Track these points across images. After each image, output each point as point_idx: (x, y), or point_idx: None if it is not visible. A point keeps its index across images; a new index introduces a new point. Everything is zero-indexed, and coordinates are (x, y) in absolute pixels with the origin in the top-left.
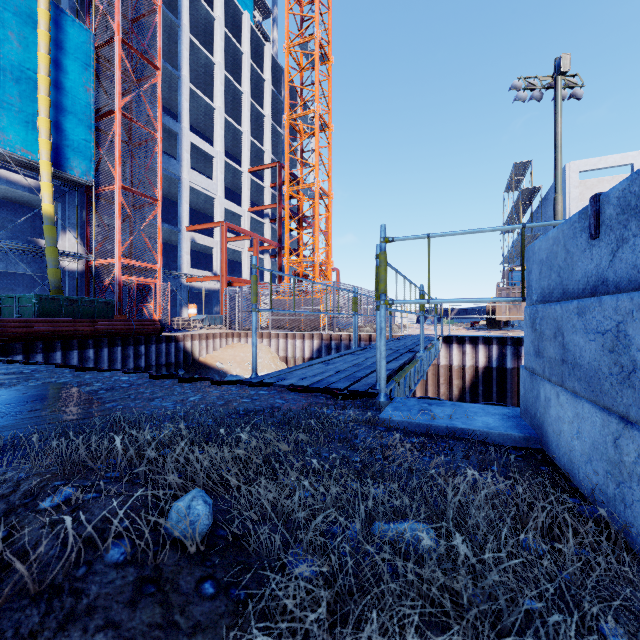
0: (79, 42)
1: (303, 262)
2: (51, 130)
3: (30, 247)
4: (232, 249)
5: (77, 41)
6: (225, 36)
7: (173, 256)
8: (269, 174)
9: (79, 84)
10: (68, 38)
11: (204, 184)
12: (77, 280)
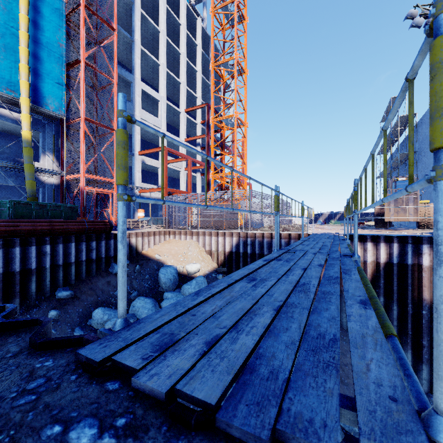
0: (53, 8)
1: (225, 176)
2: (30, 75)
3: (14, 164)
4: (173, 169)
5: (51, 7)
6: (167, 12)
7: (130, 174)
8: (200, 114)
9: (53, 40)
10: (44, 4)
11: (151, 120)
12: (54, 191)
